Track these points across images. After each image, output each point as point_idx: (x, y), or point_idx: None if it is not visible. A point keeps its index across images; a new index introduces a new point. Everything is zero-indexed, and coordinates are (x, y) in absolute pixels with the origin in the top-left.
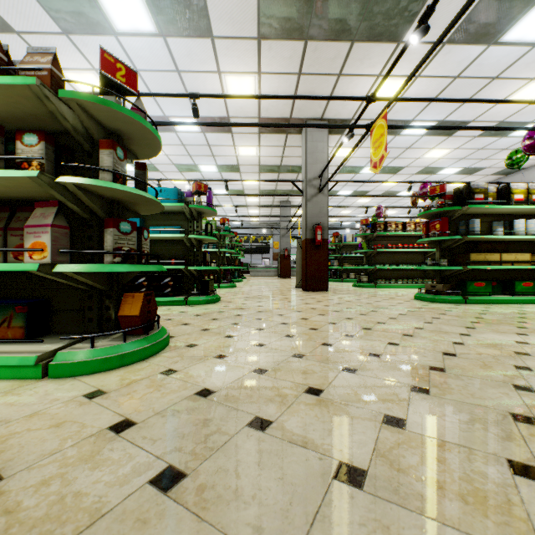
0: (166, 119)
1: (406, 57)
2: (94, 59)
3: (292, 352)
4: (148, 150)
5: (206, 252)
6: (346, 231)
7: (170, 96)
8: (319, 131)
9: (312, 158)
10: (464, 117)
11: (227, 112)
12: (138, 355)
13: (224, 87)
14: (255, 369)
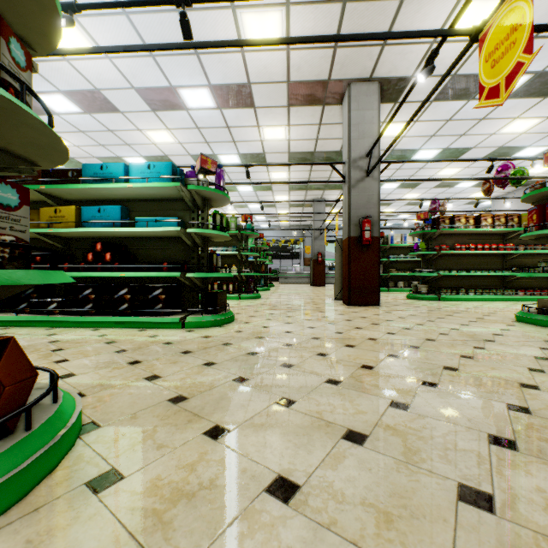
0: (173, 92)
1: None
2: None
3: None
4: (30, 10)
5: (213, 252)
6: (387, 233)
7: (146, 4)
8: (367, 96)
9: (357, 131)
10: None
11: (247, 75)
12: None
13: (241, 33)
14: None
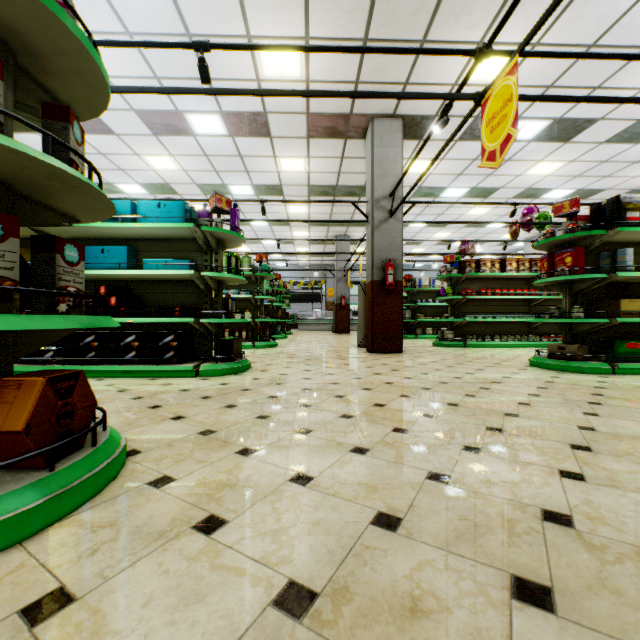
0: (180, 116)
1: (523, 10)
2: None
3: (372, 506)
4: (84, 92)
5: (229, 297)
6: (417, 274)
7: (163, 46)
8: (391, 133)
9: (380, 169)
10: (590, 112)
11: (263, 104)
12: (1, 534)
13: (257, 63)
14: (282, 591)
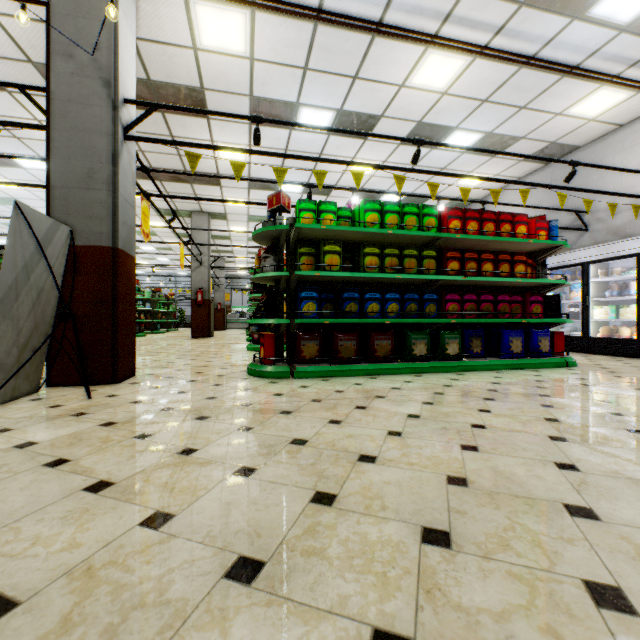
0: None
1: (232, 191)
2: (7, 175)
3: None
4: None
5: None
6: None
7: None
8: (202, 220)
9: (196, 240)
10: None
11: None
12: None
13: None
14: None
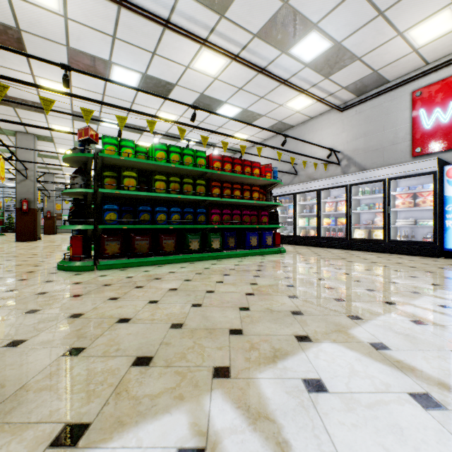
0: None
1: (57, 120)
2: None
3: None
4: None
5: None
6: None
7: None
8: (28, 140)
9: (21, 156)
10: None
11: None
12: None
13: None
14: None
